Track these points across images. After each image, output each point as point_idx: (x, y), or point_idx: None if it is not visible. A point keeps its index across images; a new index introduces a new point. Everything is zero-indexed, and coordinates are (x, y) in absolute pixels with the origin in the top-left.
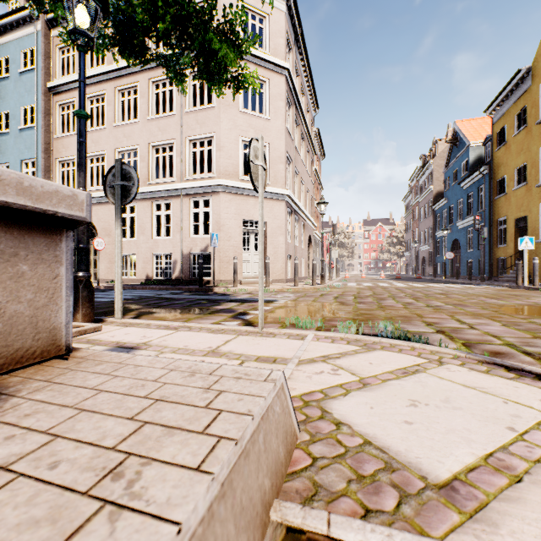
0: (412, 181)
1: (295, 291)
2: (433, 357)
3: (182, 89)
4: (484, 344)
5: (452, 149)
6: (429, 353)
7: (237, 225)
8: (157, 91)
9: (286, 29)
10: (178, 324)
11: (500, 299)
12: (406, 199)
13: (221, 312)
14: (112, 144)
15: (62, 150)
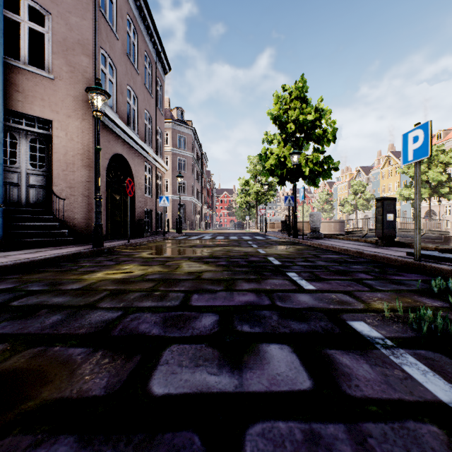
0: None
1: None
2: None
3: None
4: None
5: None
6: None
7: None
8: None
9: None
10: None
11: None
12: None
13: None
14: None
15: None
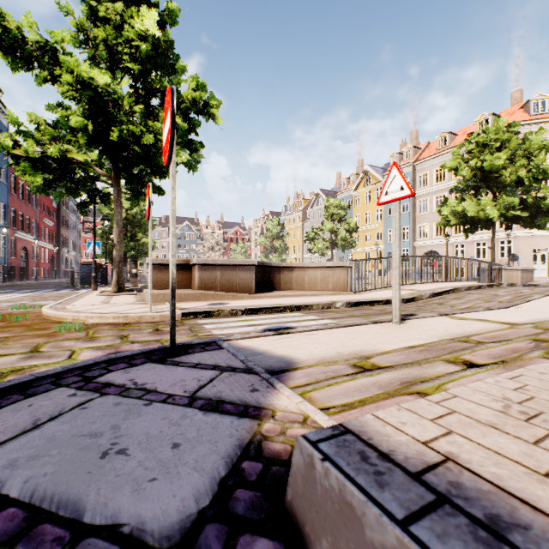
0: None
1: None
2: None
3: None
4: None
5: None
6: None
7: (528, 251)
8: None
9: None
10: None
11: None
12: None
13: None
14: None
15: (420, 221)
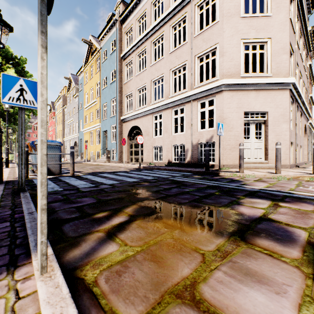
0: None
1: None
2: None
3: None
4: None
5: None
6: None
7: (238, 117)
8: (175, 32)
9: None
10: None
11: None
12: None
13: (262, 233)
14: (149, 78)
15: (126, 90)
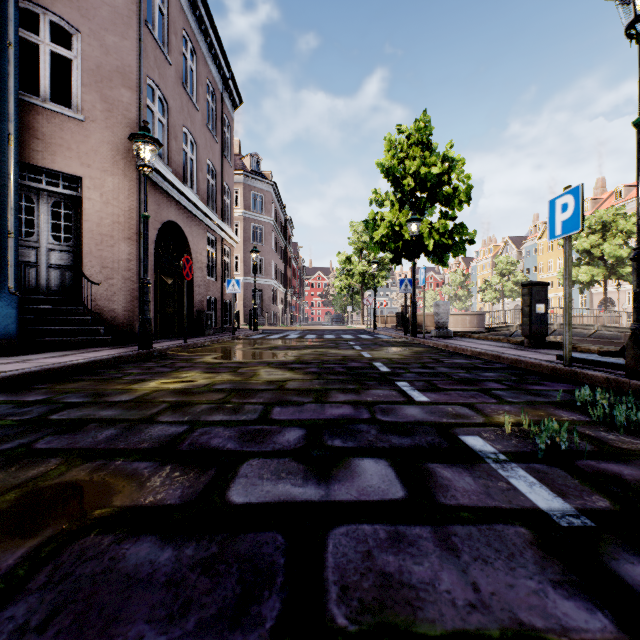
0: None
1: None
2: None
3: None
4: None
5: None
6: None
7: None
8: None
9: None
10: None
11: None
12: None
13: None
14: None
15: None
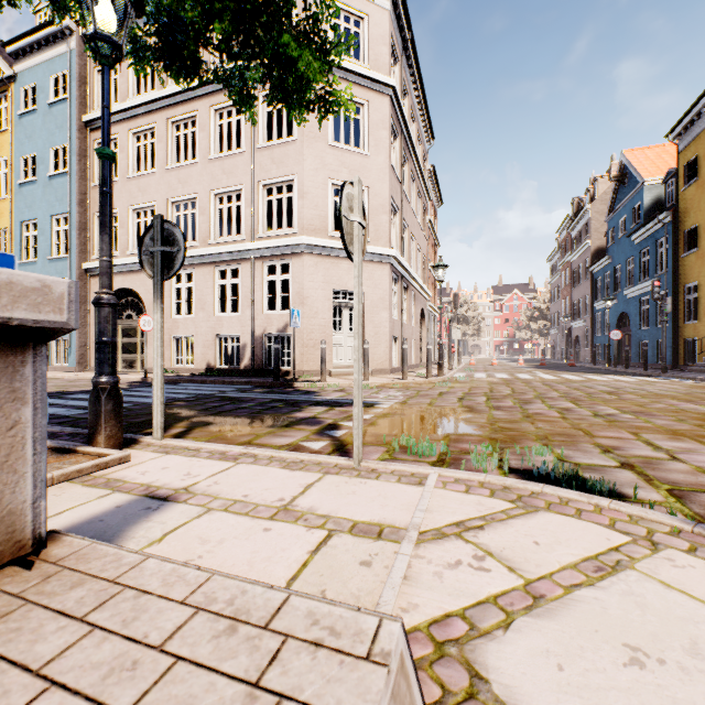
0: (561, 233)
1: (403, 386)
2: (637, 531)
3: (250, 116)
4: (704, 493)
5: (618, 189)
6: (628, 521)
7: (325, 297)
8: (221, 122)
9: (391, 33)
10: (240, 450)
11: (700, 403)
12: (552, 258)
13: (303, 423)
14: (163, 193)
15: None
